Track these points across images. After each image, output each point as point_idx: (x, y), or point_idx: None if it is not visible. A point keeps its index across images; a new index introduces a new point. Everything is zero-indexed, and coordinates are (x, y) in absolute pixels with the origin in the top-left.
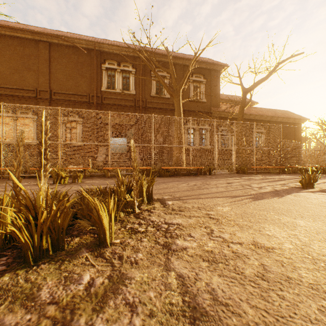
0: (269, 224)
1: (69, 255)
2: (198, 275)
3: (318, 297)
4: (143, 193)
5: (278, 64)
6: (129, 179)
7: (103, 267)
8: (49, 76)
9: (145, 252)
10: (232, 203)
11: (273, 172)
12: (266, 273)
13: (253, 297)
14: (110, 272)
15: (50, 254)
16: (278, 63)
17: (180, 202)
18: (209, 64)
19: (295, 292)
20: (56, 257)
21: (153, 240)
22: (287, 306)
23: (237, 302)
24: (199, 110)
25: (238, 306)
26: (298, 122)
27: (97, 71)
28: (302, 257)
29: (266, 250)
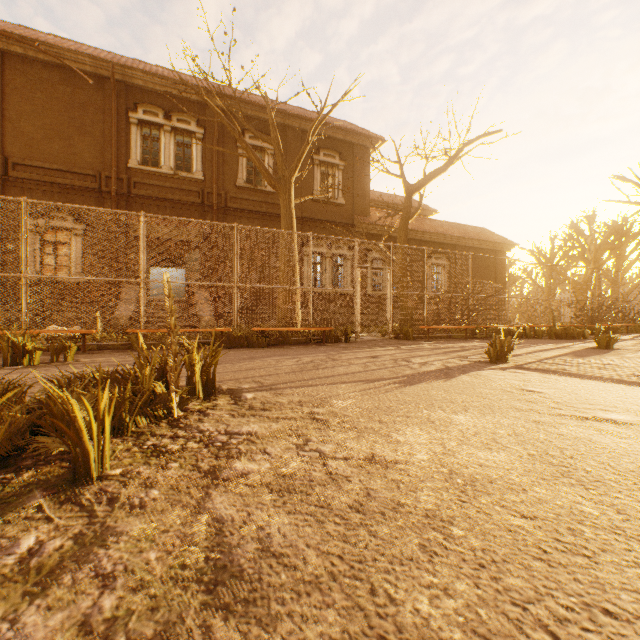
0: (409, 424)
1: (1, 506)
2: (252, 516)
3: (428, 527)
4: (196, 380)
5: (463, 147)
6: (164, 352)
7: (70, 520)
8: (0, 126)
9: (167, 486)
10: (364, 392)
11: (458, 336)
12: (368, 501)
13: (329, 540)
14: (83, 527)
15: None
16: (463, 145)
17: (270, 395)
18: (350, 134)
19: (398, 524)
20: None
21: (190, 465)
22: (375, 546)
23: (299, 550)
24: (333, 219)
25: (299, 556)
26: (501, 249)
27: (119, 125)
28: (435, 472)
29: (384, 466)
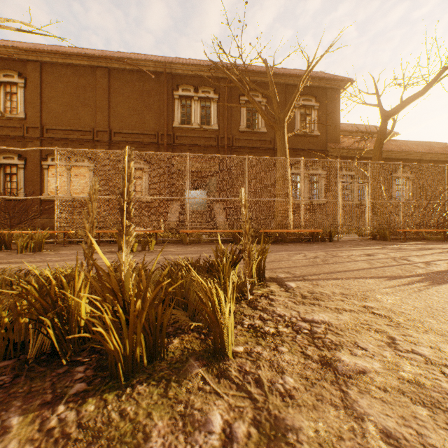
0: None
1: (174, 371)
2: (424, 437)
3: None
4: (252, 270)
5: (444, 70)
6: (232, 248)
7: (237, 400)
8: (108, 112)
9: (295, 374)
10: (396, 289)
11: (432, 238)
12: None
13: None
14: (253, 411)
15: (145, 367)
16: (444, 68)
17: (309, 285)
18: (323, 81)
19: None
20: (156, 372)
21: (298, 351)
22: None
23: None
24: (309, 147)
25: None
26: None
27: (168, 101)
28: None
29: None
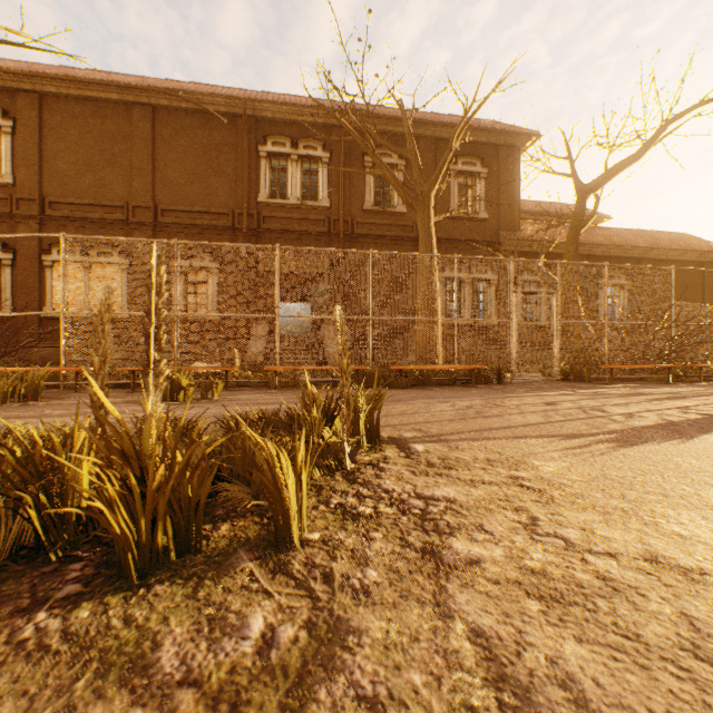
0: (676, 507)
1: (213, 566)
2: (524, 635)
3: None
4: (360, 426)
5: (667, 124)
6: (328, 393)
7: (292, 599)
8: (152, 176)
9: (382, 566)
10: (568, 452)
11: (653, 378)
12: (703, 640)
13: (684, 708)
14: (309, 612)
15: (172, 562)
16: (667, 122)
17: (443, 448)
18: (494, 134)
19: None
20: (186, 568)
21: (397, 538)
22: None
23: None
24: (473, 237)
25: None
26: (711, 260)
27: (249, 161)
28: None
29: (686, 577)
